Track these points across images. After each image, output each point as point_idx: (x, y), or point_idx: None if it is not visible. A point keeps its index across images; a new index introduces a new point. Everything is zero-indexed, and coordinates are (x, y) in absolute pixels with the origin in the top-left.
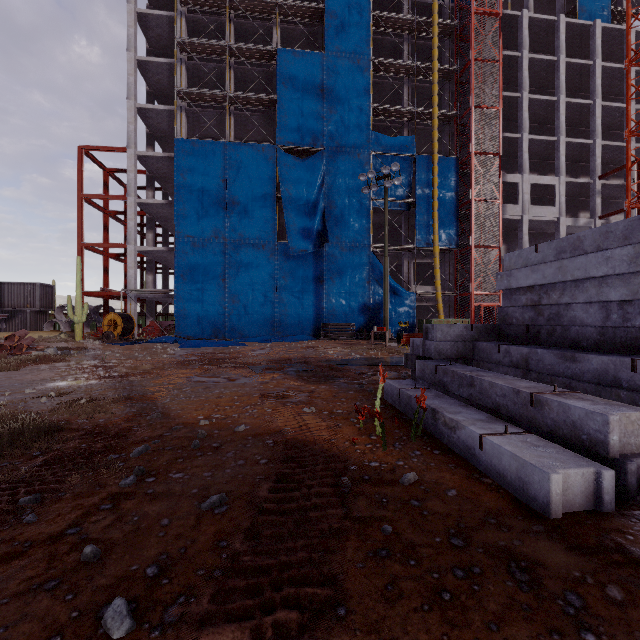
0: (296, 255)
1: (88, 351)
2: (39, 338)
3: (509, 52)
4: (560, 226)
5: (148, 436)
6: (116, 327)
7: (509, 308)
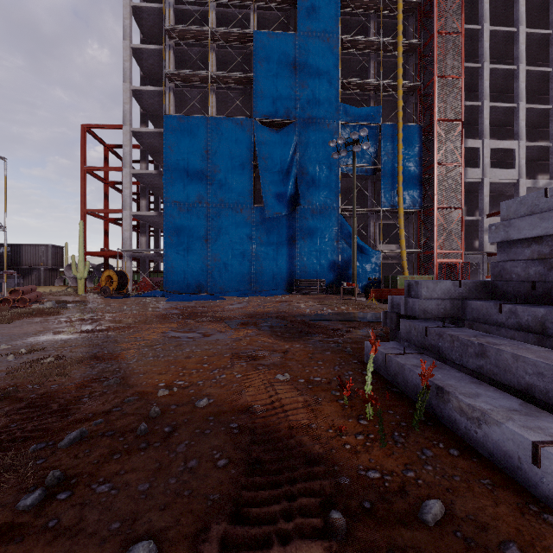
0: (271, 217)
1: (84, 304)
2: (49, 292)
3: (470, 25)
4: (520, 187)
5: (93, 412)
6: (112, 282)
7: (507, 262)
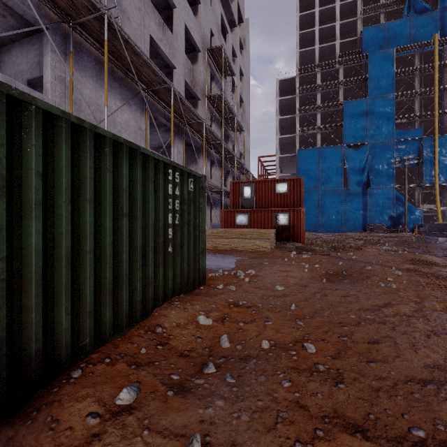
0: (353, 193)
1: None
2: None
3: None
4: None
5: None
6: None
7: None
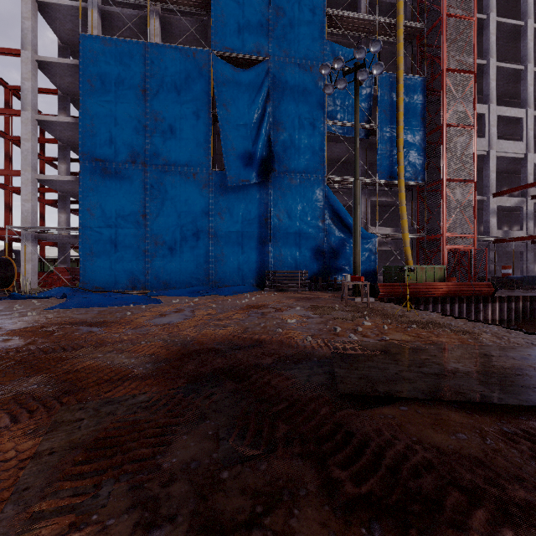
0: (235, 187)
1: None
2: None
3: None
4: (528, 163)
5: None
6: None
7: None
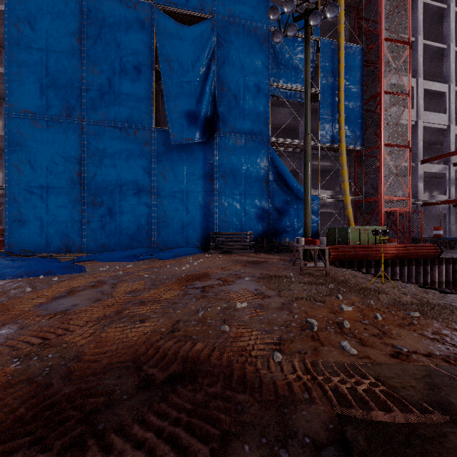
0: (179, 146)
1: None
2: None
3: None
4: (450, 134)
5: None
6: None
7: None
